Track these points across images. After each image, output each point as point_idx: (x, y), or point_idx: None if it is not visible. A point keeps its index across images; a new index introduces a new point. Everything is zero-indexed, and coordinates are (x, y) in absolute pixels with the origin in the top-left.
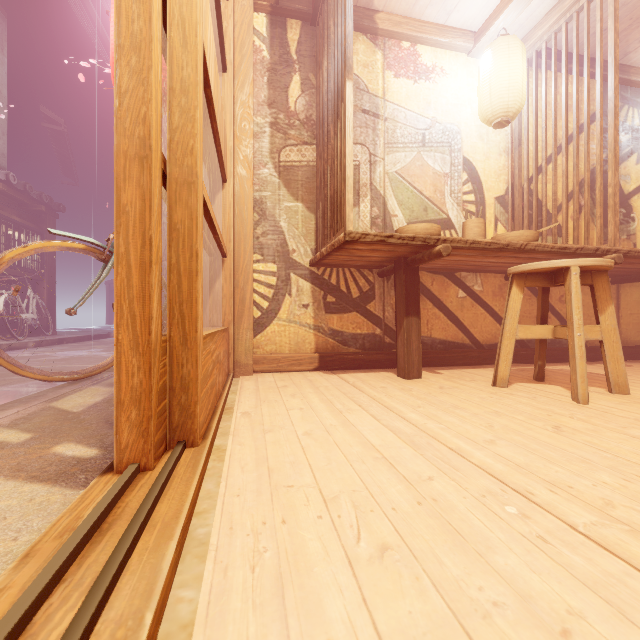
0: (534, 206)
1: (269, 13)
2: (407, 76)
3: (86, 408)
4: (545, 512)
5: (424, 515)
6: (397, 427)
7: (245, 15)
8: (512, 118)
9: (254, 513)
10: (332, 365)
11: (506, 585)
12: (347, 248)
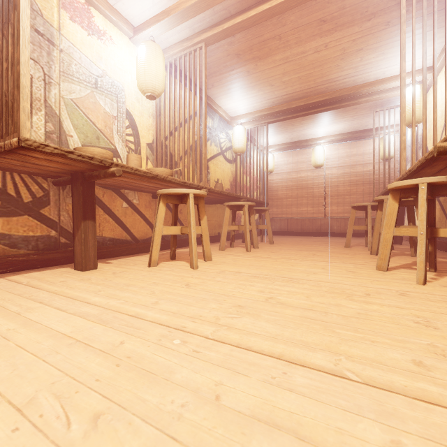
0: (168, 155)
1: None
2: (82, 26)
3: None
4: (193, 335)
5: (124, 372)
6: (85, 312)
7: None
8: (157, 96)
9: None
10: None
11: (185, 390)
12: (21, 153)
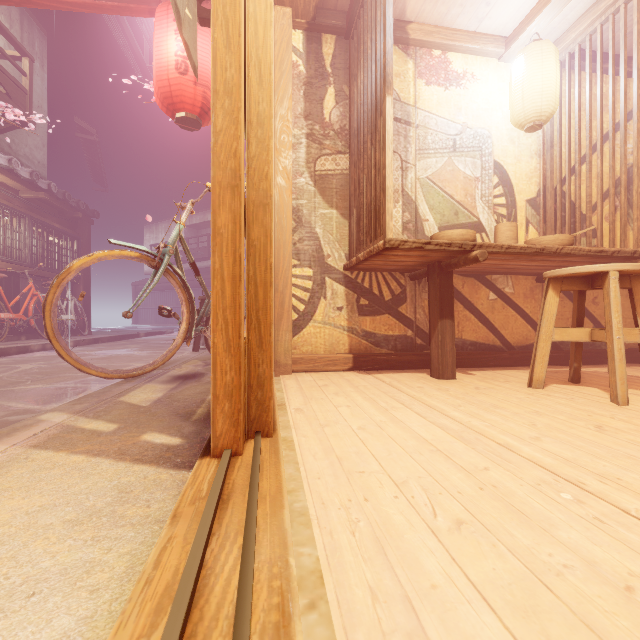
0: (567, 208)
1: (305, 29)
2: (438, 83)
3: (152, 403)
4: (598, 499)
5: (488, 498)
6: (444, 424)
7: (284, 34)
8: (545, 122)
9: (338, 492)
10: (365, 365)
11: (572, 553)
12: (385, 254)
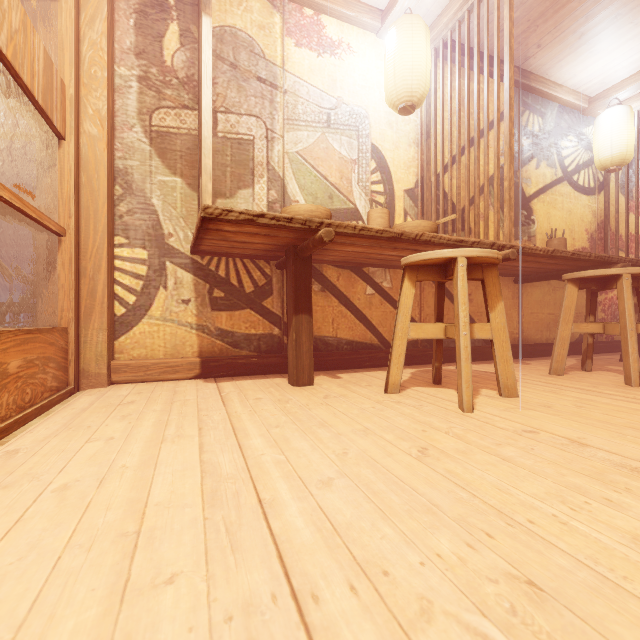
0: (441, 200)
1: None
2: (310, 47)
3: None
4: None
5: None
6: (217, 464)
7: None
8: (417, 104)
9: None
10: (218, 371)
11: None
12: (214, 229)
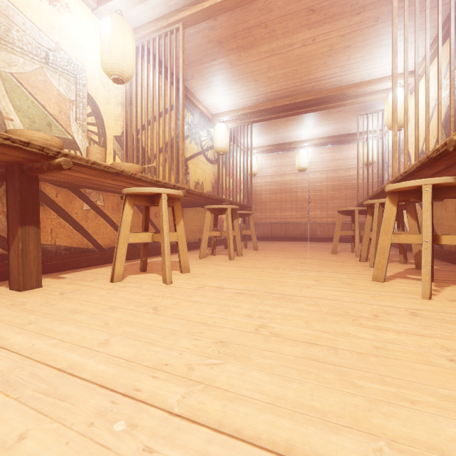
0: (140, 150)
1: None
2: None
3: None
4: (150, 408)
5: None
6: None
7: None
8: (126, 80)
9: None
10: None
11: None
12: None
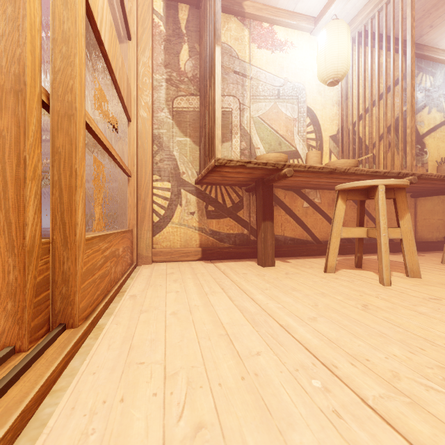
0: (357, 142)
1: None
2: (267, 48)
3: None
4: (343, 385)
5: (243, 390)
6: (245, 307)
7: None
8: (341, 79)
9: (100, 391)
10: (211, 256)
11: None
12: (218, 171)
